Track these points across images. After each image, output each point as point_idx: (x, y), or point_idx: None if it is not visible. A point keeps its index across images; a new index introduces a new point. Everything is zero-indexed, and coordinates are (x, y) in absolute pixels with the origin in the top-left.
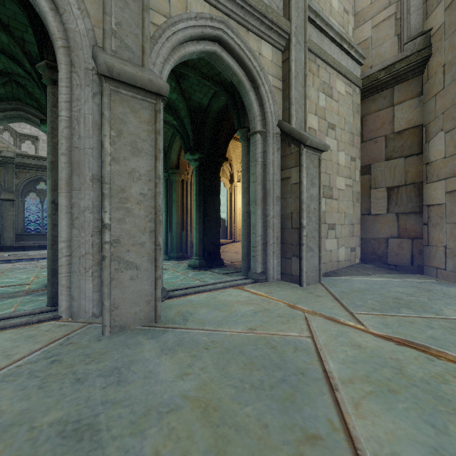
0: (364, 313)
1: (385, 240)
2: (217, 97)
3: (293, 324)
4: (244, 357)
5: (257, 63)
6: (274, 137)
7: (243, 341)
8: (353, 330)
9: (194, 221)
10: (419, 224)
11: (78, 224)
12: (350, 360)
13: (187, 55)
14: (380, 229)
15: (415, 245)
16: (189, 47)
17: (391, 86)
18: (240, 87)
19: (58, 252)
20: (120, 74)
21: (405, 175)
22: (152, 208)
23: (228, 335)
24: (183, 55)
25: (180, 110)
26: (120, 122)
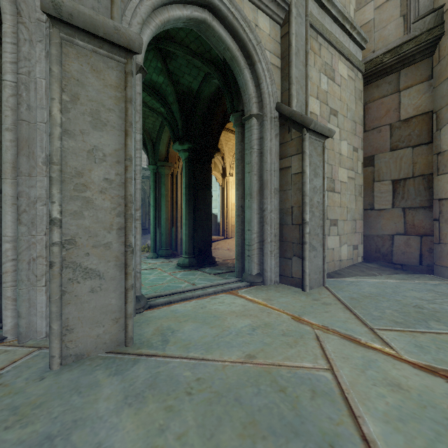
0: (387, 329)
1: (390, 237)
2: (208, 80)
3: (303, 347)
4: (241, 410)
5: (253, 35)
6: (272, 122)
7: (239, 379)
8: (382, 356)
9: (183, 216)
10: (428, 220)
11: (27, 219)
12: (395, 414)
13: (171, 20)
14: (384, 225)
15: (424, 243)
16: (173, 11)
17: (397, 70)
18: (233, 65)
19: (2, 255)
20: (73, 15)
21: (413, 167)
22: (122, 198)
23: (219, 368)
24: (166, 19)
25: (168, 95)
26: (76, 83)
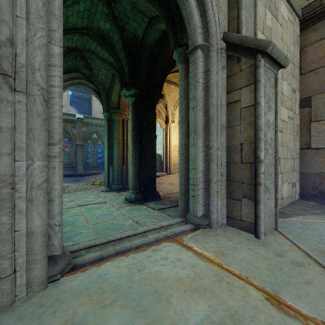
0: None
1: None
2: (152, 26)
3: None
4: None
5: None
6: (219, 53)
7: None
8: None
9: (130, 155)
10: None
11: None
12: None
13: None
14: (322, 164)
15: None
16: None
17: None
18: None
19: None
20: None
21: None
22: None
23: None
24: None
25: (115, 43)
26: None
